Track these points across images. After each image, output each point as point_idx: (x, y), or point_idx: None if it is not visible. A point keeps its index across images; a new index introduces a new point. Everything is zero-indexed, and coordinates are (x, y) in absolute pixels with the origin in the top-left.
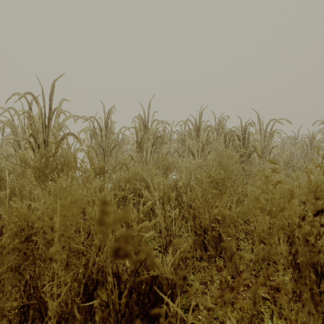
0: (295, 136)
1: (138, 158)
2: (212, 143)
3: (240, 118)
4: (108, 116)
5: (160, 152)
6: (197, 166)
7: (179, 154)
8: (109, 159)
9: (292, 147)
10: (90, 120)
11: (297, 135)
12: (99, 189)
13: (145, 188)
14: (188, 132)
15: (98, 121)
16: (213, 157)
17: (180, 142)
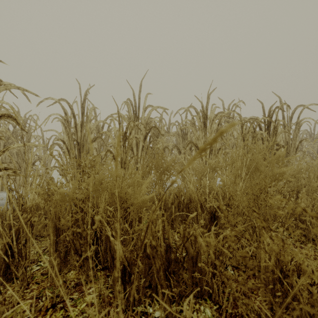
0: (311, 130)
1: (122, 155)
2: (223, 135)
3: (261, 102)
4: (84, 99)
5: (154, 147)
6: (210, 168)
7: (180, 150)
8: (85, 156)
9: (312, 142)
10: (59, 103)
11: (314, 129)
12: (24, 219)
13: (120, 212)
14: (190, 122)
15: (71, 105)
16: (236, 153)
17: (180, 135)
